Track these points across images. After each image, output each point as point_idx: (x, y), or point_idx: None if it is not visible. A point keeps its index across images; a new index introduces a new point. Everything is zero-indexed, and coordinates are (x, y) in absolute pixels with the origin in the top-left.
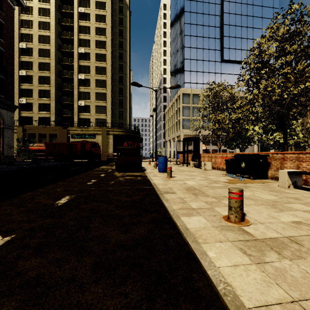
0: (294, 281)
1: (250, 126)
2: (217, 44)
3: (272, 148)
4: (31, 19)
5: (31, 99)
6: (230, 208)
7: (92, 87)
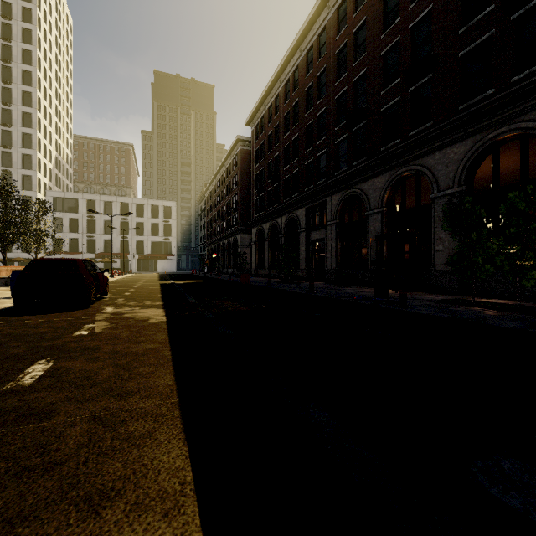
0: None
1: None
2: None
3: None
4: None
5: None
6: None
7: None
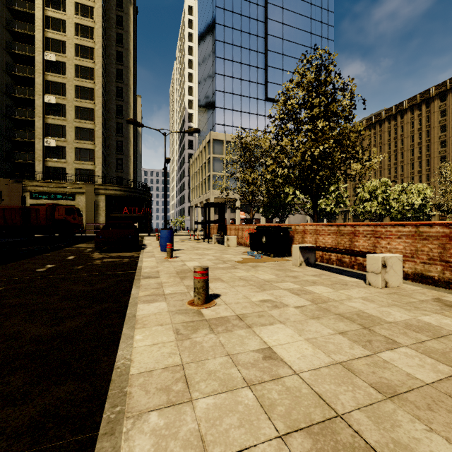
0: (199, 350)
1: (291, 190)
2: (260, 75)
3: (318, 218)
4: None
5: None
6: (194, 289)
7: (69, 118)
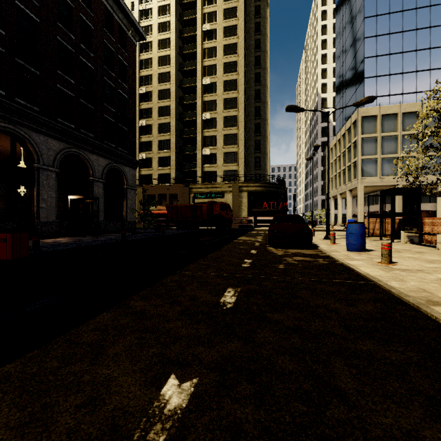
0: None
1: None
2: (435, 15)
3: None
4: (150, 56)
5: (150, 153)
6: None
7: (219, 129)
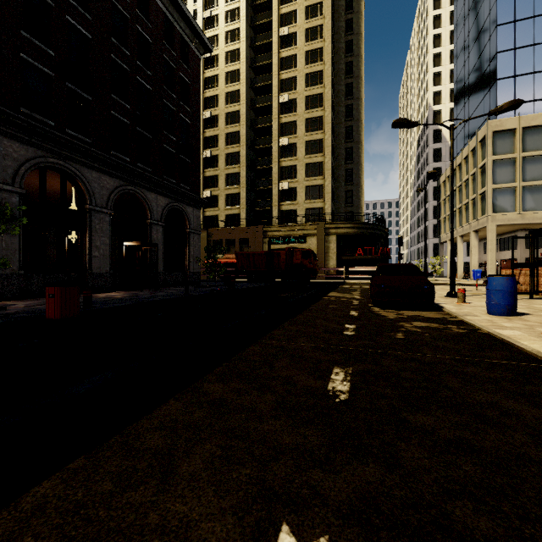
0: None
1: None
2: None
3: None
4: (216, 73)
5: (216, 190)
6: None
7: (300, 157)
